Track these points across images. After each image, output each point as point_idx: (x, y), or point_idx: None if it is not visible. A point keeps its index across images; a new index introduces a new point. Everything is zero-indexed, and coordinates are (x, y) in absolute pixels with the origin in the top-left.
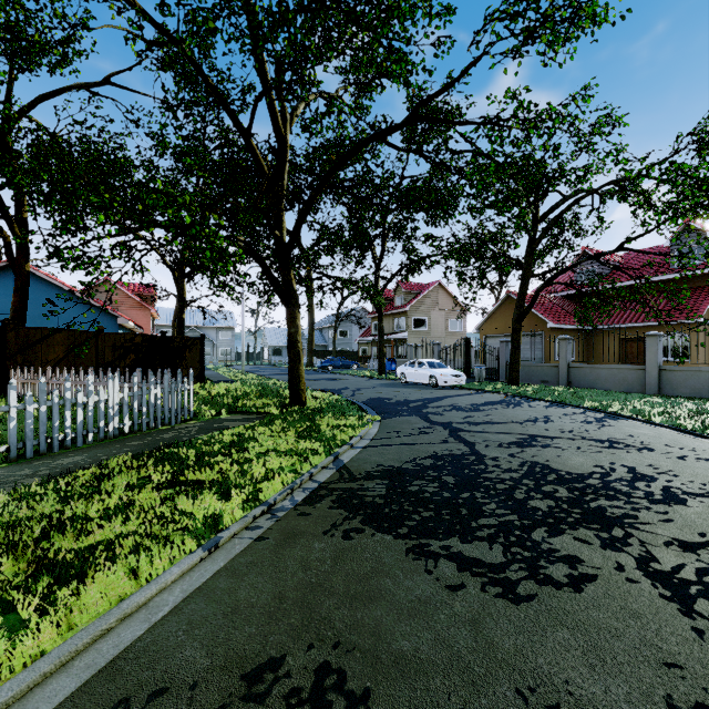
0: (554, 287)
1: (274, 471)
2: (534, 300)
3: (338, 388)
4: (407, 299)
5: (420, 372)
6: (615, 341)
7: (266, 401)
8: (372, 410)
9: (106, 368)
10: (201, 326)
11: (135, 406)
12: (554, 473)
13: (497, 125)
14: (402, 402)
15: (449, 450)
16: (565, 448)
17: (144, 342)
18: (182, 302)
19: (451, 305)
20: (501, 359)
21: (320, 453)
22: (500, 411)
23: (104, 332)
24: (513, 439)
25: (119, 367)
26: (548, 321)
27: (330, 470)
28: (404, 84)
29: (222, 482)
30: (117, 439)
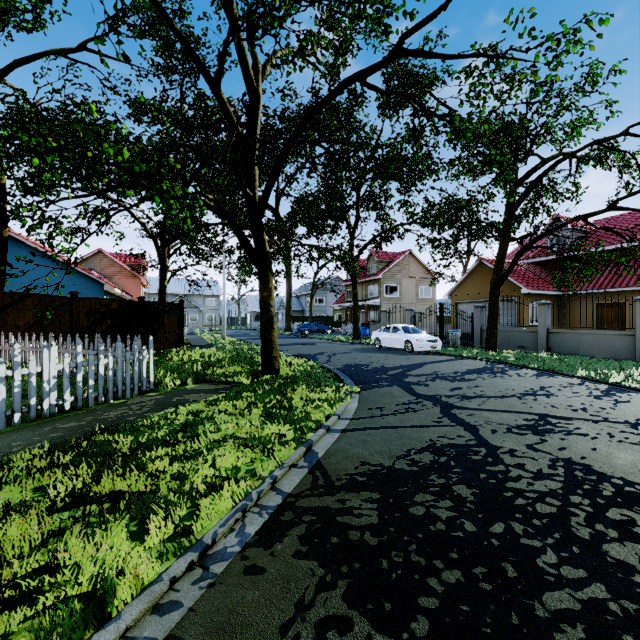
0: (532, 252)
1: (223, 477)
2: (513, 264)
3: (313, 353)
4: (379, 267)
5: (395, 337)
6: (589, 307)
7: (237, 369)
8: (349, 379)
9: (81, 333)
10: (188, 294)
11: (79, 378)
12: (607, 482)
13: (495, 57)
14: (380, 369)
15: (448, 437)
16: (593, 435)
17: (121, 308)
18: (163, 270)
19: (421, 273)
20: (475, 324)
21: (289, 442)
22: (488, 381)
23: (79, 298)
24: (521, 420)
25: (94, 332)
26: (522, 287)
27: (300, 470)
28: (384, 29)
29: (149, 495)
30: (54, 418)
